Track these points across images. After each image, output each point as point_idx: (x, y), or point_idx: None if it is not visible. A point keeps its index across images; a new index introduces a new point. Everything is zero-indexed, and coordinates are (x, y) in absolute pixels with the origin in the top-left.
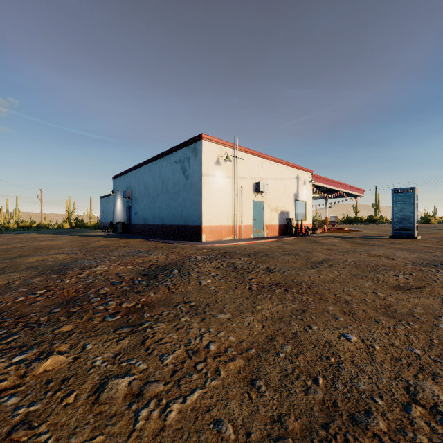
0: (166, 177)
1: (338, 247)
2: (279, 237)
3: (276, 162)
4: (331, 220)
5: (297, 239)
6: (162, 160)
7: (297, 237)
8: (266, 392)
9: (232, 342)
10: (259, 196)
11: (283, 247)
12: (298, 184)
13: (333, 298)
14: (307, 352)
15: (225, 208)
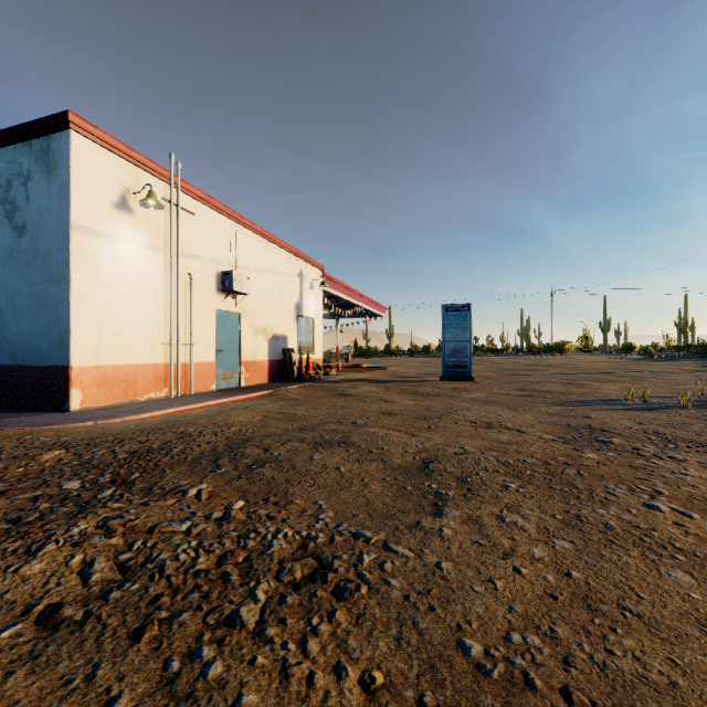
0: None
1: (396, 405)
2: (271, 385)
3: (264, 238)
4: (343, 352)
5: (307, 389)
6: None
7: (304, 385)
8: None
9: None
10: (230, 302)
11: (295, 415)
12: (302, 287)
13: None
14: None
15: (145, 321)
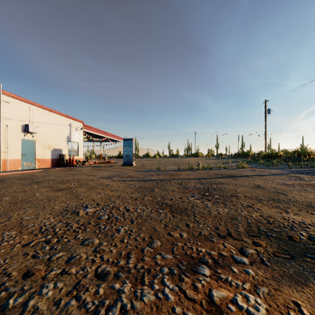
0: None
1: (79, 172)
2: (50, 168)
3: (49, 111)
4: (103, 156)
5: (62, 169)
6: None
7: (65, 168)
8: None
9: None
10: (29, 136)
11: (34, 174)
12: (71, 130)
13: None
14: None
15: None
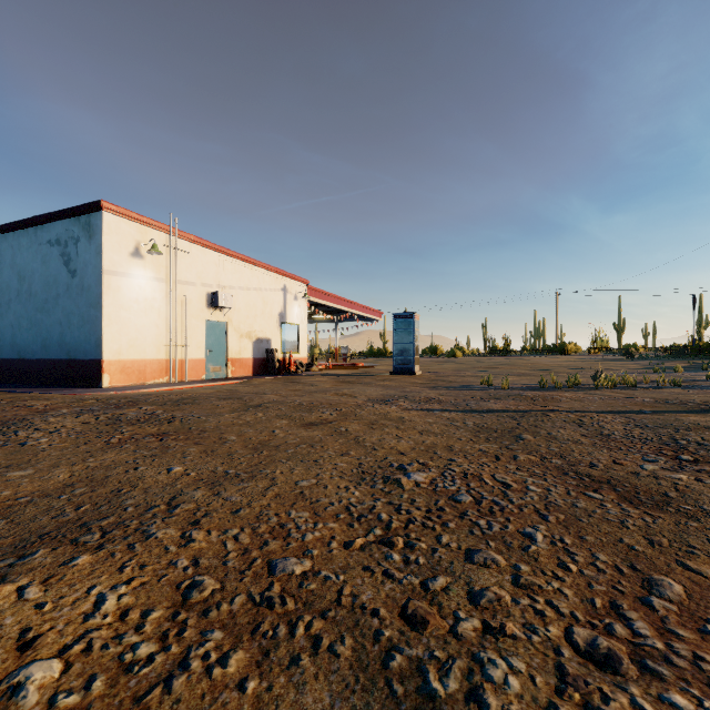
0: (29, 269)
1: (314, 387)
2: (252, 377)
3: (249, 263)
4: (342, 352)
5: (274, 380)
6: (19, 235)
7: (278, 377)
8: (2, 526)
9: (2, 496)
10: (218, 314)
11: (236, 390)
12: (286, 299)
13: (215, 441)
14: (102, 489)
15: (152, 330)
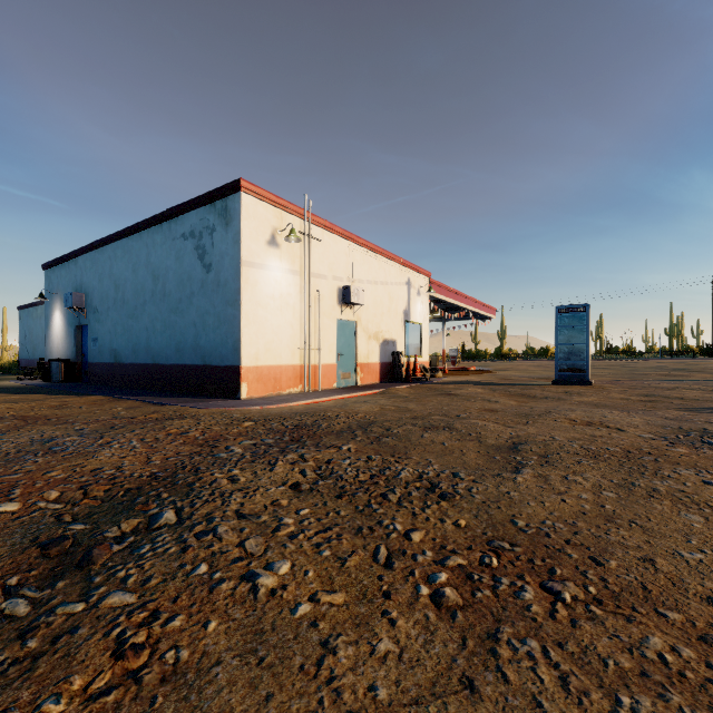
0: (162, 267)
1: (499, 404)
2: (382, 384)
3: (376, 253)
4: (450, 355)
5: (415, 389)
6: (153, 231)
7: (412, 385)
8: None
9: None
10: (348, 312)
11: (406, 408)
12: (410, 294)
13: None
14: None
15: (287, 331)
